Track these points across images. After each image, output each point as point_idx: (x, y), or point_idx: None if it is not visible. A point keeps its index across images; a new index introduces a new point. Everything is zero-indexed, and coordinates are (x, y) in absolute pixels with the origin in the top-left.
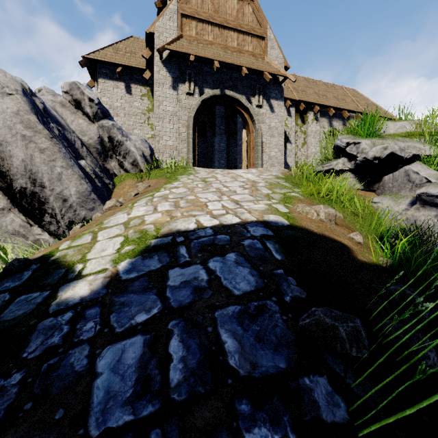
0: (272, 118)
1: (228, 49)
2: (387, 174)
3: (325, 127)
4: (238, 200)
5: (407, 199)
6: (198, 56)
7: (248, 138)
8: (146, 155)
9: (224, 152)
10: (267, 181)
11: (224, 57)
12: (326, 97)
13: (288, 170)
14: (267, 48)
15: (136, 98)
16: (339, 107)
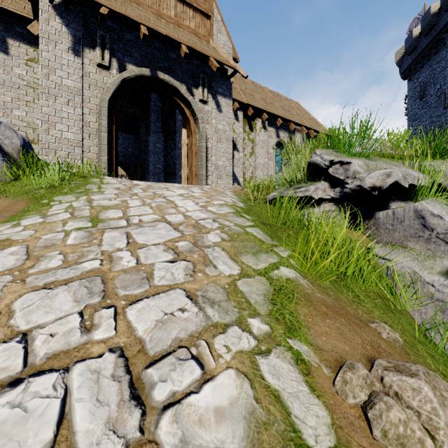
0: (219, 118)
1: (163, 17)
2: (378, 208)
3: (272, 137)
4: (146, 342)
5: (443, 263)
6: (115, 11)
7: (190, 141)
8: (8, 150)
9: (160, 155)
10: (223, 226)
11: (156, 25)
12: (273, 105)
13: (235, 181)
14: (214, 30)
15: (18, 62)
16: (286, 118)
